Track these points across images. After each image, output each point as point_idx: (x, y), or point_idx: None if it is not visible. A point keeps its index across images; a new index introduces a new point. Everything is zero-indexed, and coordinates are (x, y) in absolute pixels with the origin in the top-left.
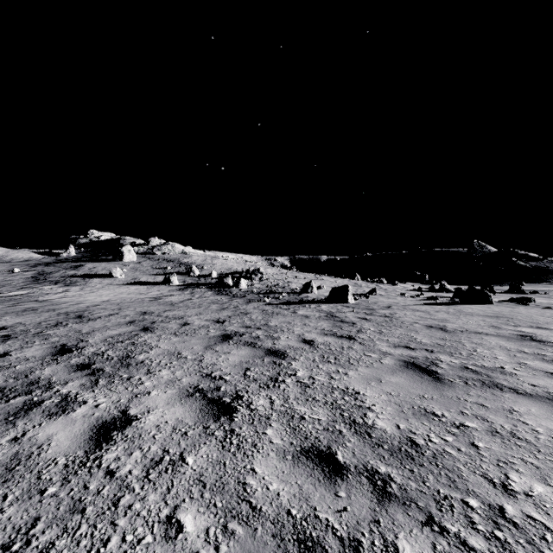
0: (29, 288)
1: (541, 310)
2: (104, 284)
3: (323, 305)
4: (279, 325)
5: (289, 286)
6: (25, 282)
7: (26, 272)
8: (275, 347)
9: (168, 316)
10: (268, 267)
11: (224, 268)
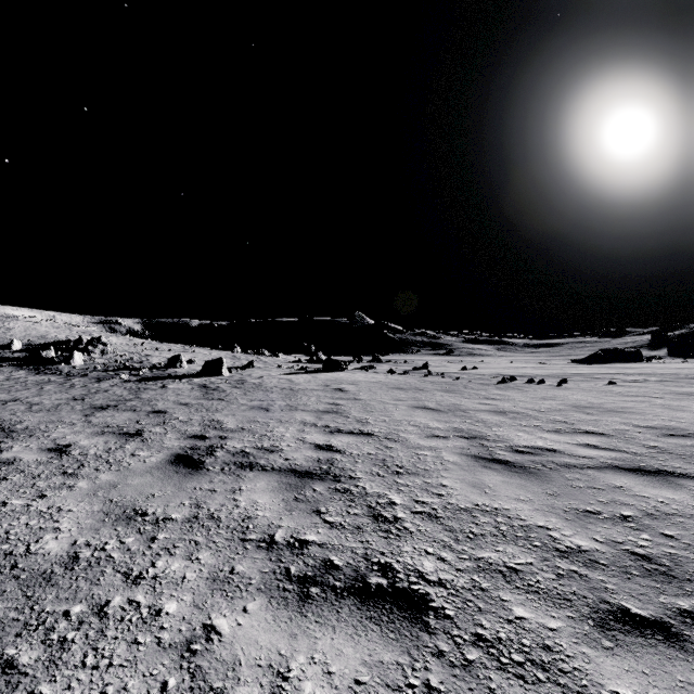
0: None
1: (369, 374)
2: None
3: (196, 379)
4: (152, 397)
5: (148, 360)
6: None
7: None
8: (155, 409)
9: None
10: (111, 335)
11: (32, 335)
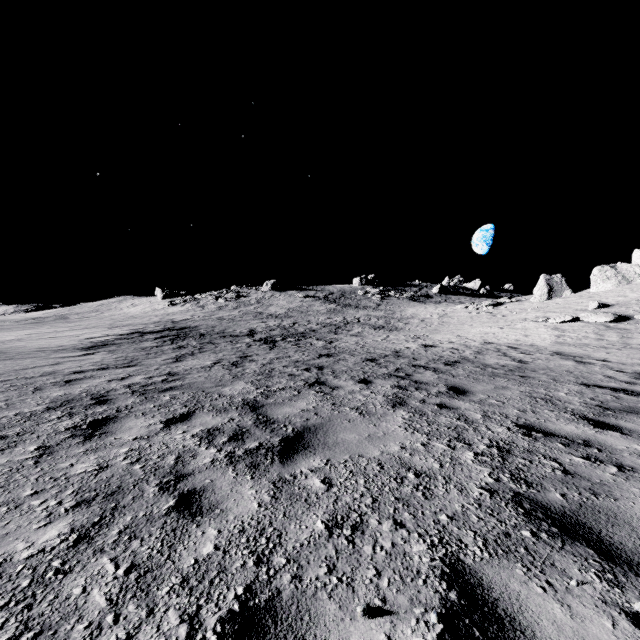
0: None
1: None
2: None
3: None
4: None
5: None
6: None
7: None
8: None
9: None
10: None
11: None
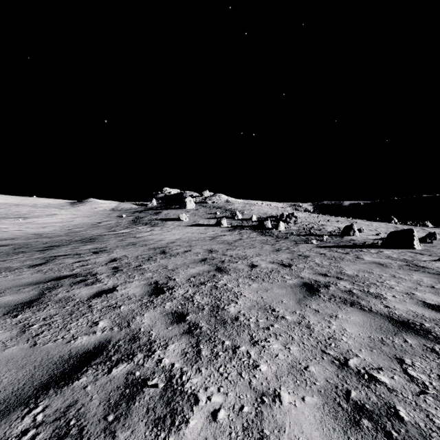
0: (131, 227)
1: None
2: (175, 225)
3: (384, 250)
4: (360, 274)
5: (324, 229)
6: (128, 223)
7: (129, 217)
8: (396, 314)
9: (232, 256)
10: (298, 211)
11: (260, 213)
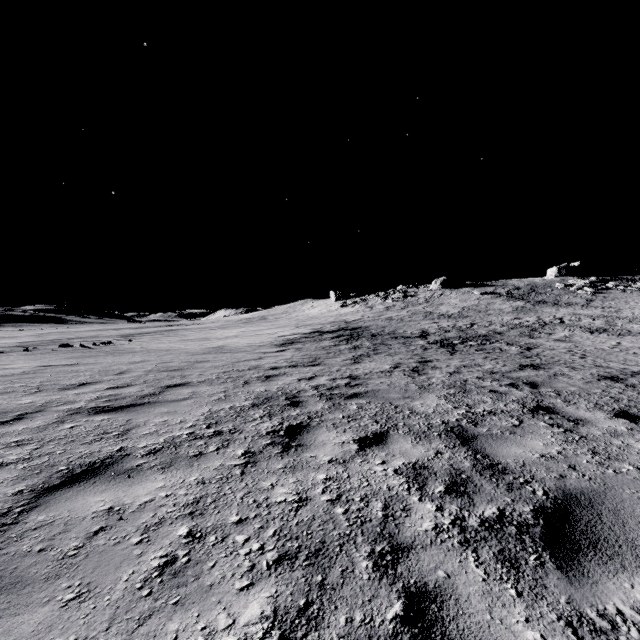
0: None
1: None
2: None
3: None
4: None
5: None
6: None
7: None
8: (157, 388)
9: None
10: None
11: None
